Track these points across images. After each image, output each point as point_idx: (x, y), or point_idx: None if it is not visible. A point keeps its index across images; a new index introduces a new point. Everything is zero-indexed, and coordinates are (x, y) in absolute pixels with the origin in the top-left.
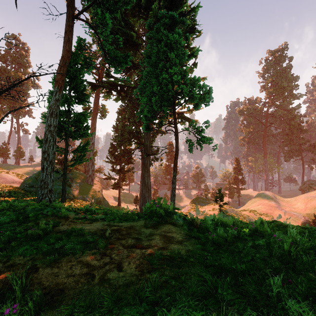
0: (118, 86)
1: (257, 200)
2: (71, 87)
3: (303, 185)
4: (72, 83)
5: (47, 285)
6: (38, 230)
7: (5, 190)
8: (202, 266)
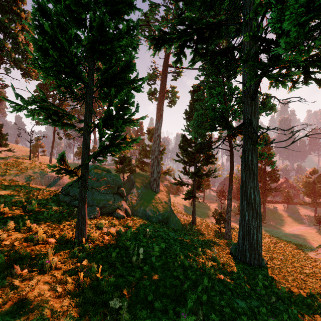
0: (195, 34)
1: None
2: None
3: None
4: None
5: None
6: None
7: None
8: None
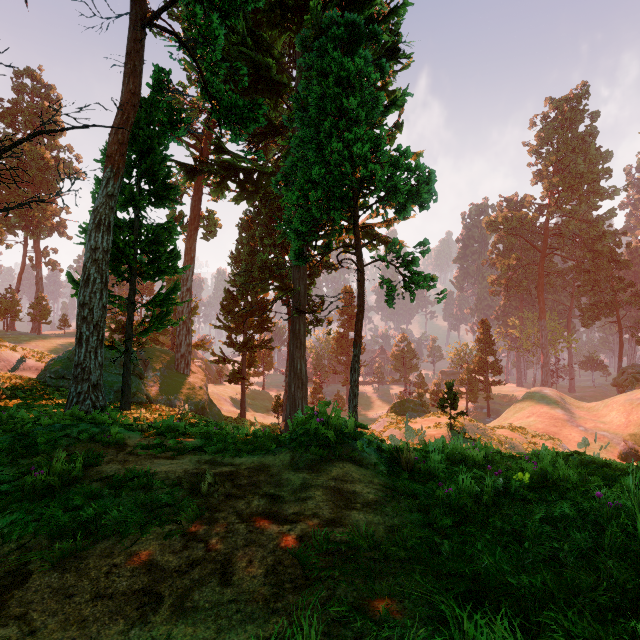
0: (241, 171)
1: (526, 406)
2: (142, 171)
3: (622, 376)
4: (143, 163)
5: (39, 623)
6: (48, 476)
7: (2, 384)
8: (429, 574)
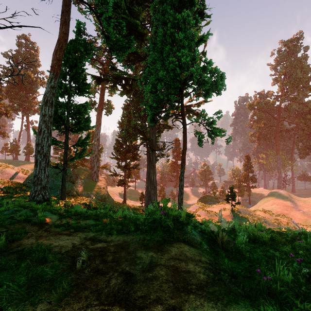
0: (123, 79)
1: (270, 199)
2: (71, 76)
3: None
4: (71, 72)
5: None
6: None
7: (1, 186)
8: None
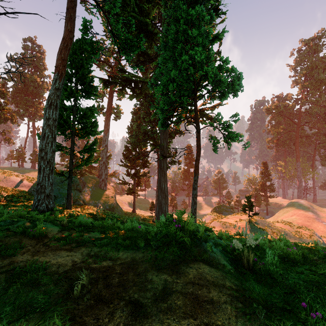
0: (132, 82)
1: (290, 209)
2: (77, 78)
3: None
4: (78, 73)
5: None
6: None
7: (3, 194)
8: None
